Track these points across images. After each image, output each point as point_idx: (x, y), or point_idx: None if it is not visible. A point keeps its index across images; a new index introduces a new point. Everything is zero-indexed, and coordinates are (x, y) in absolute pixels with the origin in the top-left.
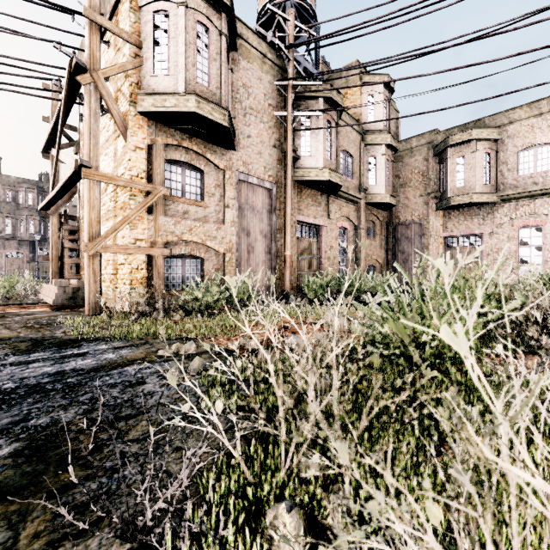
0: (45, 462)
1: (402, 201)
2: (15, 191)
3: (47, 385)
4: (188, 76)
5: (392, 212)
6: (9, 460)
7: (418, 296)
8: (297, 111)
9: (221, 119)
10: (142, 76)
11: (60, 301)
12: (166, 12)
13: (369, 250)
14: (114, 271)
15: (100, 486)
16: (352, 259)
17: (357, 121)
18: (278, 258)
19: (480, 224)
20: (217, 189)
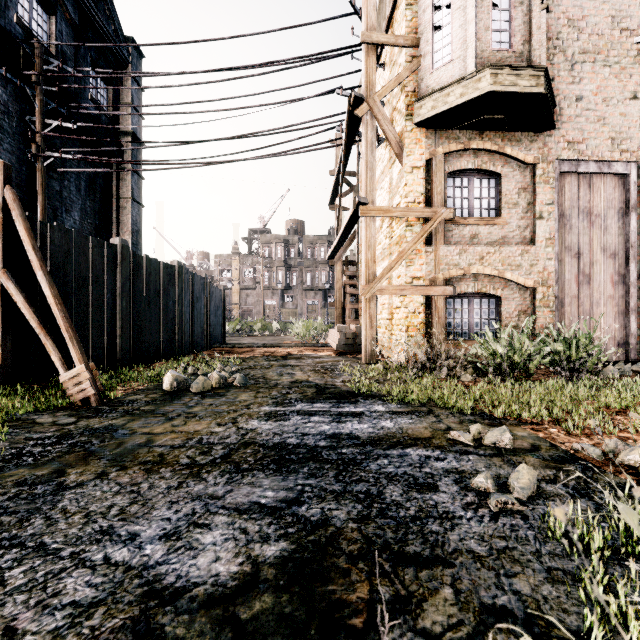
0: (307, 608)
1: None
2: (312, 248)
3: (323, 451)
4: (479, 47)
5: None
6: (272, 571)
7: None
8: None
9: (531, 87)
10: (419, 80)
11: (341, 346)
12: None
13: None
14: (389, 316)
15: None
16: None
17: None
18: None
19: None
20: (522, 195)
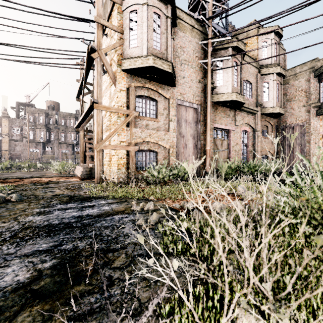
0: (67, 276)
1: (288, 111)
2: (65, 119)
3: (73, 223)
4: (148, 45)
5: (280, 119)
6: (49, 271)
7: (320, 177)
8: (214, 58)
9: (167, 68)
10: (123, 50)
11: (84, 175)
12: (136, 11)
13: (263, 145)
14: (109, 159)
15: (96, 301)
16: (251, 151)
17: (254, 60)
18: (201, 151)
19: None
20: (165, 110)
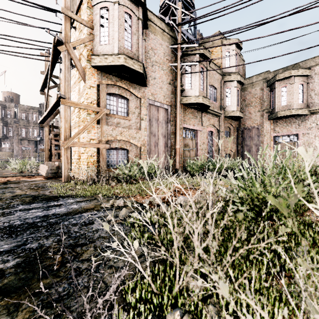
0: (33, 272)
1: (247, 115)
2: (26, 113)
3: (38, 223)
4: (120, 44)
5: (240, 121)
6: (12, 269)
7: (261, 172)
8: (183, 62)
9: (138, 69)
10: (93, 46)
11: (49, 174)
12: (107, 8)
13: (226, 144)
14: (78, 157)
15: (64, 290)
16: (216, 149)
17: (219, 67)
18: (171, 149)
19: (297, 128)
20: (136, 109)
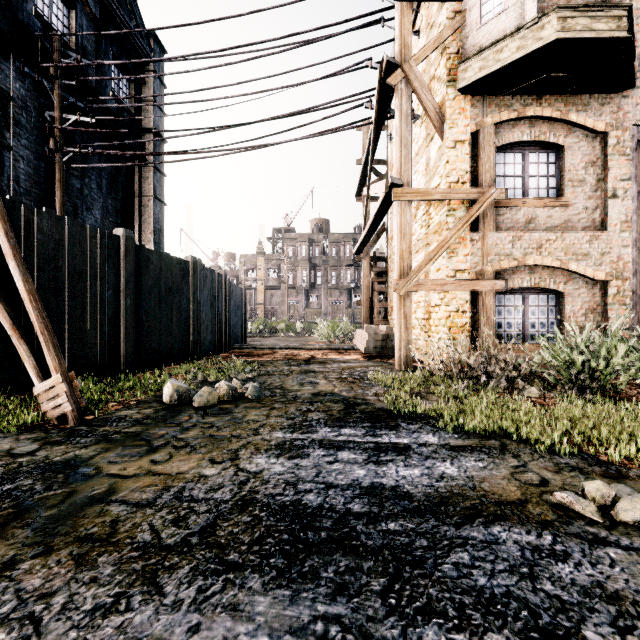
0: None
1: None
2: (337, 246)
3: (358, 526)
4: None
5: None
6: None
7: None
8: None
9: (610, 30)
10: (463, 39)
11: (370, 349)
12: None
13: None
14: (426, 316)
15: None
16: None
17: None
18: None
19: None
20: (590, 170)
